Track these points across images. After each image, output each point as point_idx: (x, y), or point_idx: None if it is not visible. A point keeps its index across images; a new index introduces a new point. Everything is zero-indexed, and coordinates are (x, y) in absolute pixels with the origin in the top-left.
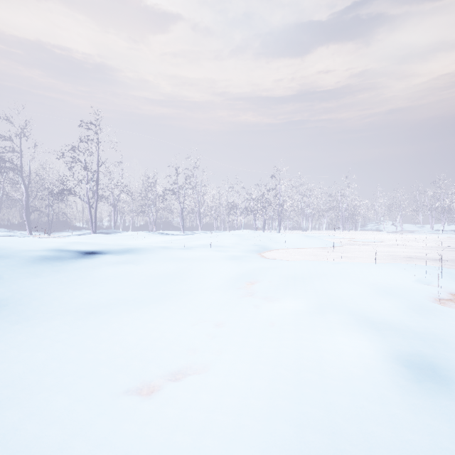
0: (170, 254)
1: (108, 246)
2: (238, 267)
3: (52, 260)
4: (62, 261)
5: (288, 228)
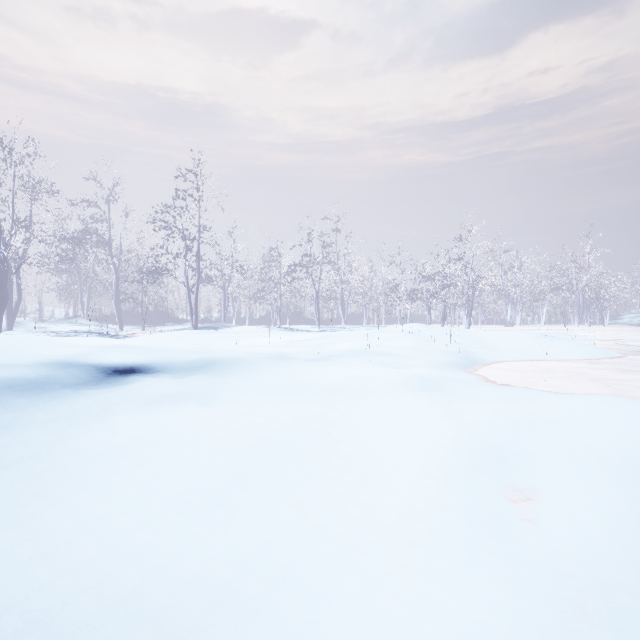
0: (287, 376)
1: (170, 356)
2: (448, 419)
3: (16, 395)
4: (40, 396)
5: (480, 321)
